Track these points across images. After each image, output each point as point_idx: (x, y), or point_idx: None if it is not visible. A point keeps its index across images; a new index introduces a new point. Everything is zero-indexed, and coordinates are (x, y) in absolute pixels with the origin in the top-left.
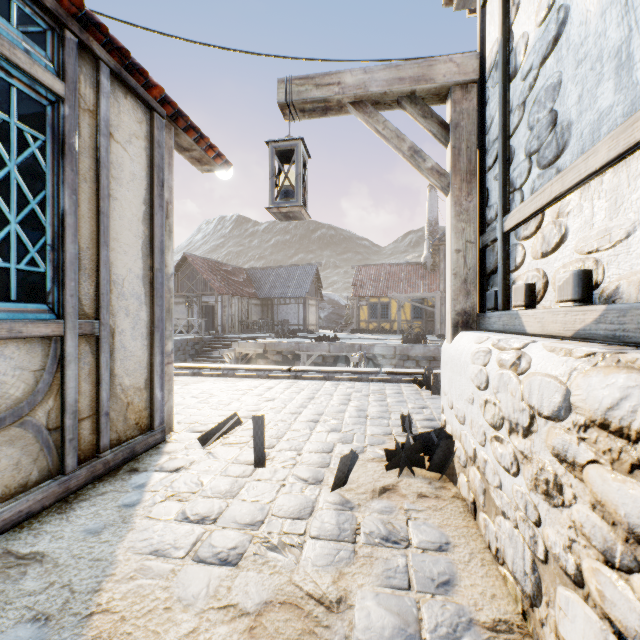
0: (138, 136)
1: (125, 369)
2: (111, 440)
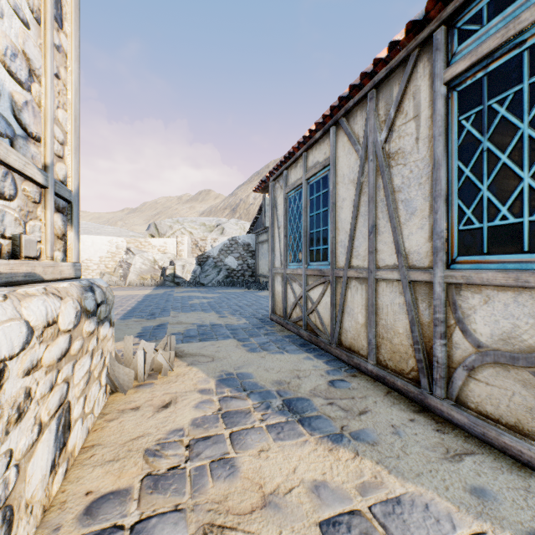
0: None
1: None
2: None
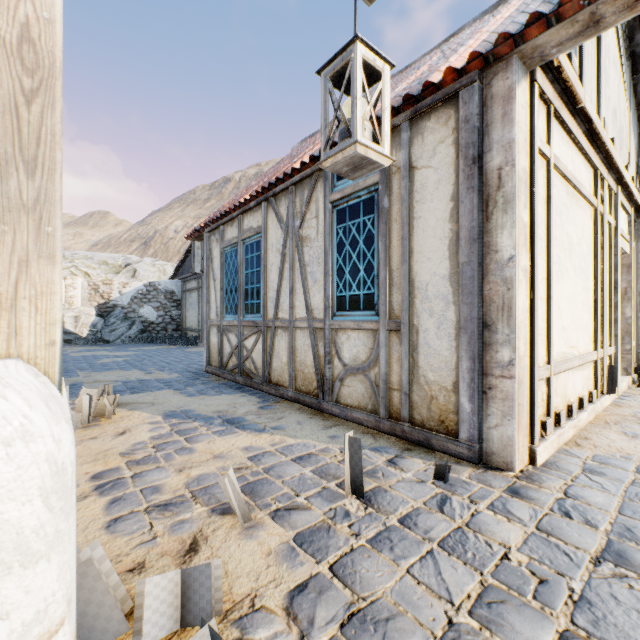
0: (444, 139)
1: (429, 364)
2: (415, 418)
